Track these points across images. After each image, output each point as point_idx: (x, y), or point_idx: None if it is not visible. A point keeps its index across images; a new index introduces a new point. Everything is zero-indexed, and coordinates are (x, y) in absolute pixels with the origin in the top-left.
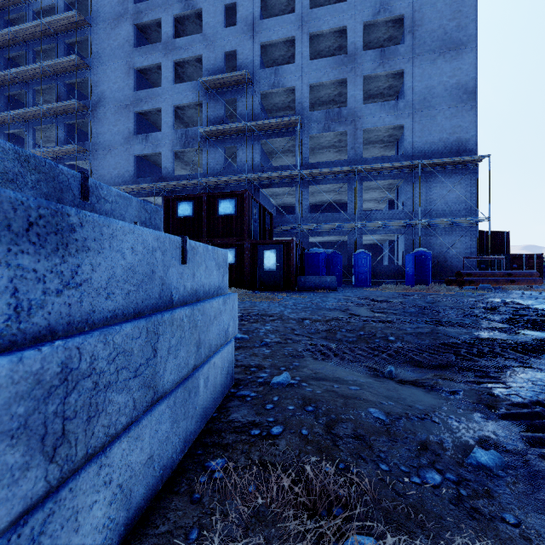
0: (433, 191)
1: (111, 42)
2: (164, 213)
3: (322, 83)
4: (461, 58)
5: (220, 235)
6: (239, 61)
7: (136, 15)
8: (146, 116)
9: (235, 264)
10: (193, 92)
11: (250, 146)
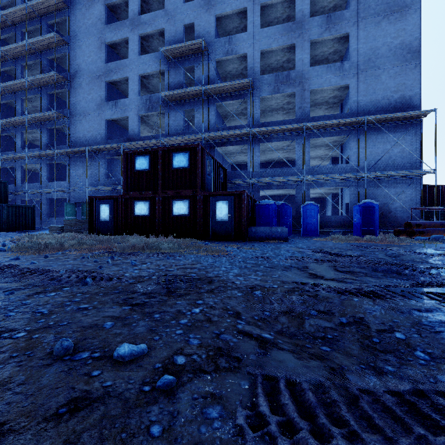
0: (377, 146)
1: (86, 21)
2: (123, 167)
3: (272, 48)
4: (405, 19)
5: (175, 187)
6: (197, 32)
7: None
8: (117, 85)
9: (188, 215)
10: (156, 62)
11: (207, 108)
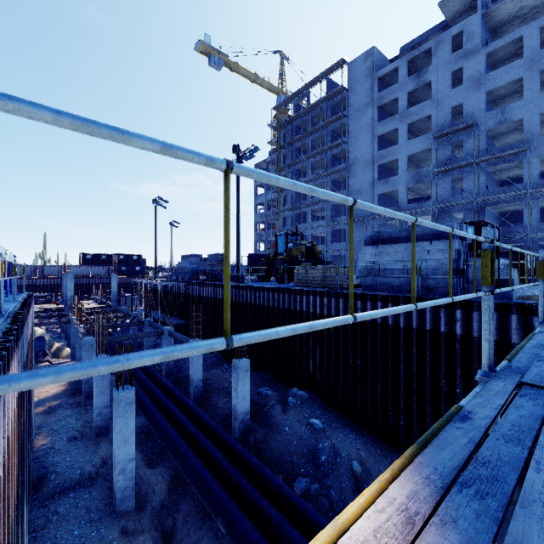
0: None
1: (361, 123)
2: None
3: None
4: None
5: None
6: (465, 111)
7: (379, 100)
8: (383, 164)
9: None
10: (424, 143)
11: (476, 174)
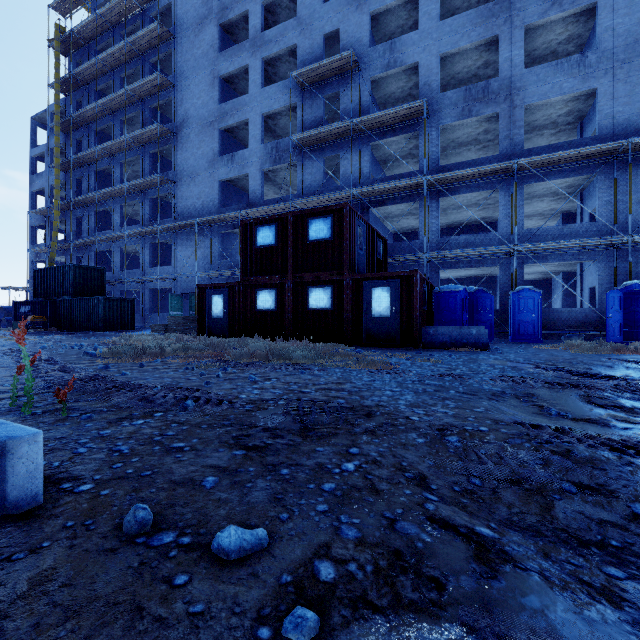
0: None
1: (195, 51)
2: (241, 242)
3: (459, 49)
4: None
5: (311, 268)
6: (342, 43)
7: (221, 13)
8: (233, 133)
9: (331, 308)
10: (285, 93)
11: (357, 152)
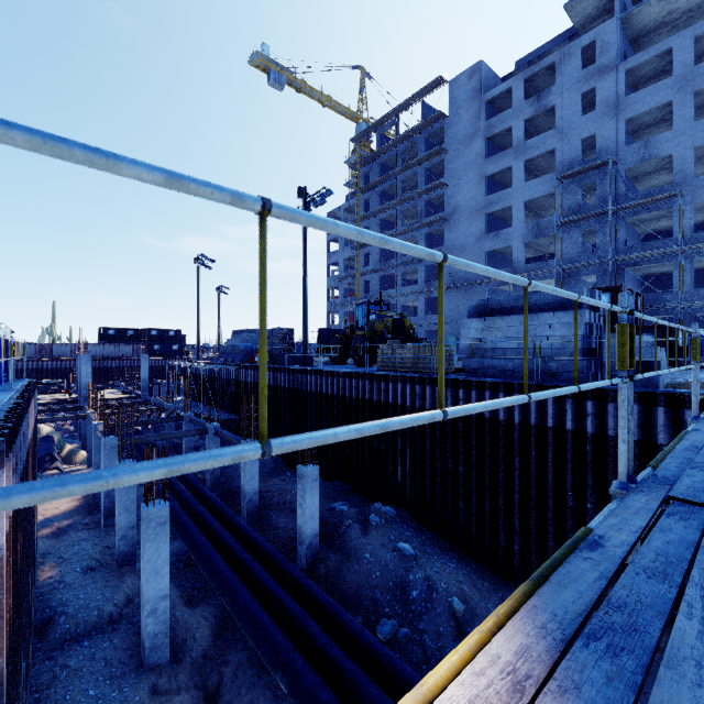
0: None
1: (465, 159)
2: None
3: None
4: None
5: None
6: (598, 145)
7: (487, 130)
8: (493, 213)
9: None
10: (545, 185)
11: (612, 226)
